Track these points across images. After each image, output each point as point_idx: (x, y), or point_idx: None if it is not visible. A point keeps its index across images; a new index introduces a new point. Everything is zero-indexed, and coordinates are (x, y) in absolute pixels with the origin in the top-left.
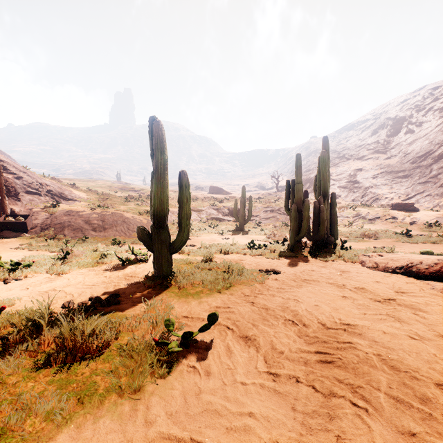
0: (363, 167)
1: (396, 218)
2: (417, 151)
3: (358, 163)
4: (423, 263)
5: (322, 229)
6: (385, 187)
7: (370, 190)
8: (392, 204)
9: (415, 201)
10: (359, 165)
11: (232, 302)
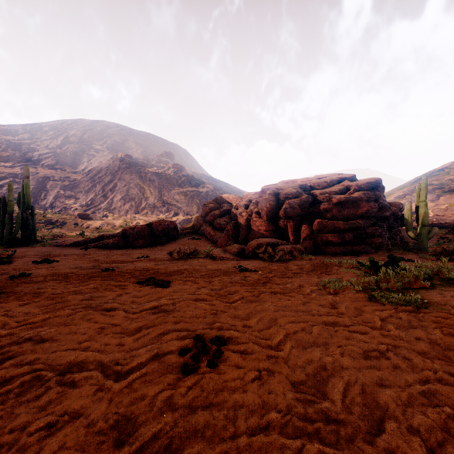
0: (52, 175)
1: (78, 224)
2: (96, 173)
3: (47, 170)
4: (80, 241)
5: (30, 230)
6: (72, 198)
7: (59, 199)
8: (76, 214)
9: (93, 212)
10: (48, 173)
11: (5, 257)
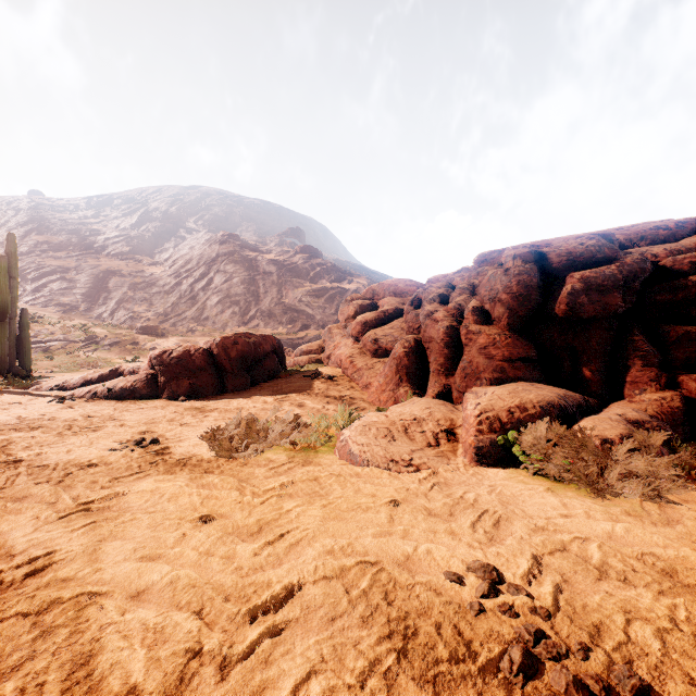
0: (119, 269)
1: (139, 343)
2: (184, 264)
3: (113, 261)
4: (74, 379)
5: None
6: (145, 303)
7: (125, 305)
8: (138, 326)
9: (173, 324)
10: (114, 266)
11: None
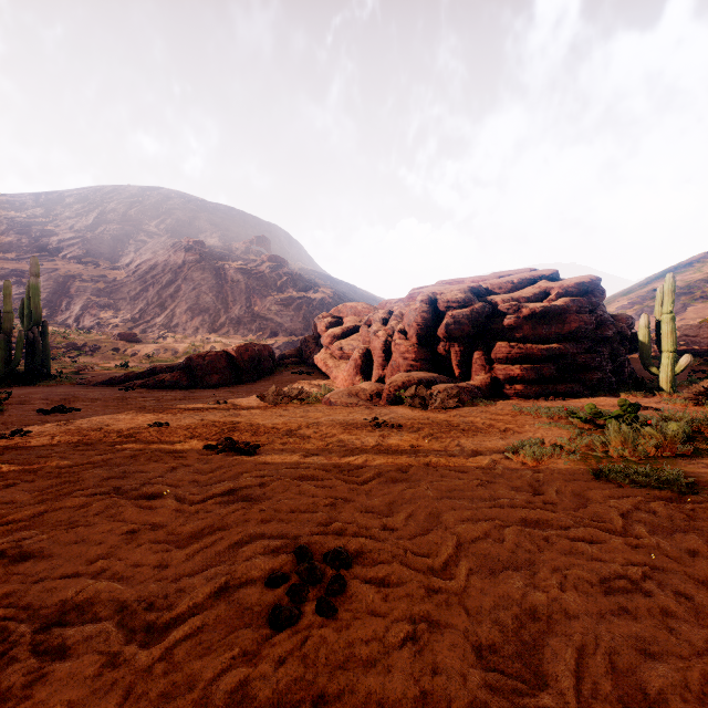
0: (79, 273)
1: (119, 349)
2: (148, 270)
3: (71, 264)
4: (118, 376)
5: (39, 360)
6: (111, 309)
7: (90, 311)
8: (115, 333)
9: (143, 331)
10: (73, 270)
11: None
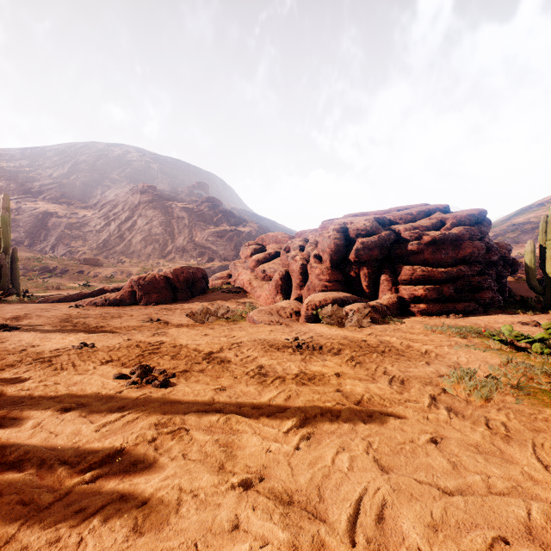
0: (55, 211)
1: (84, 272)
2: (111, 208)
3: (49, 204)
4: (72, 295)
5: (5, 281)
6: (80, 239)
7: (63, 241)
8: (81, 259)
9: (105, 257)
10: (51, 208)
11: None
